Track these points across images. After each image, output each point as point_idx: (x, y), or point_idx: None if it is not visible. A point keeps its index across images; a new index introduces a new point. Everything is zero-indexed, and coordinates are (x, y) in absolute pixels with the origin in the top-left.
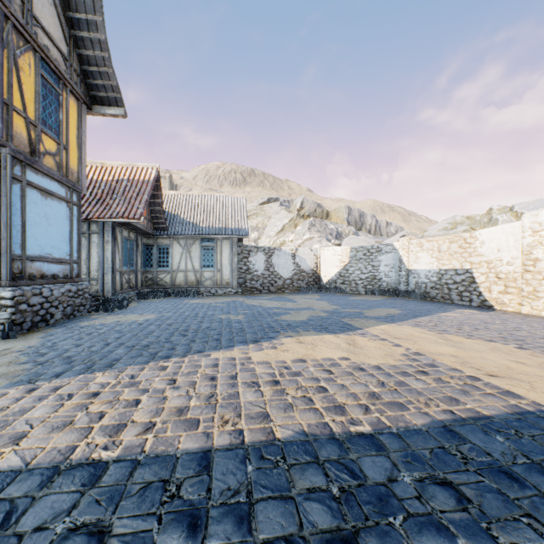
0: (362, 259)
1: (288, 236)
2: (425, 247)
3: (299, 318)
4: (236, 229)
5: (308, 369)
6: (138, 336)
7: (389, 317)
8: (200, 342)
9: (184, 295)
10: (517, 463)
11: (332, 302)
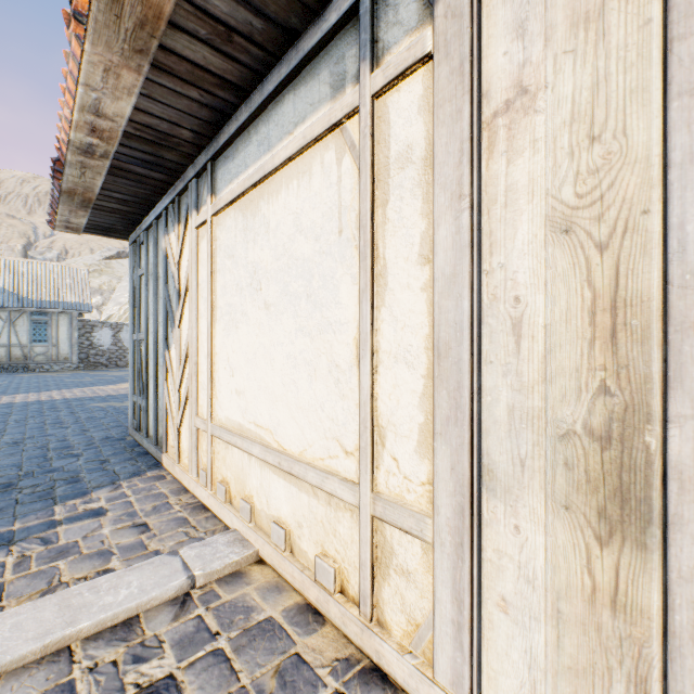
0: None
1: None
2: None
3: None
4: (78, 304)
5: None
6: (12, 388)
7: None
8: (66, 387)
9: (9, 371)
10: None
11: None
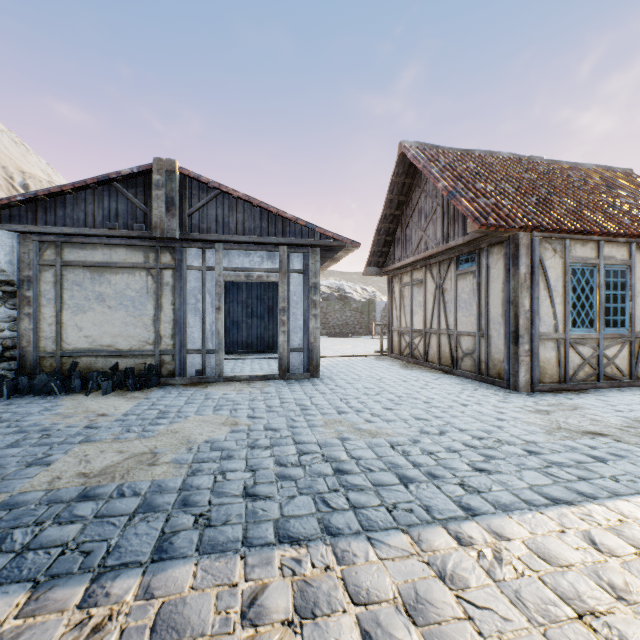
0: None
1: None
2: None
3: None
4: None
5: None
6: None
7: None
8: None
9: None
10: (156, 511)
11: None
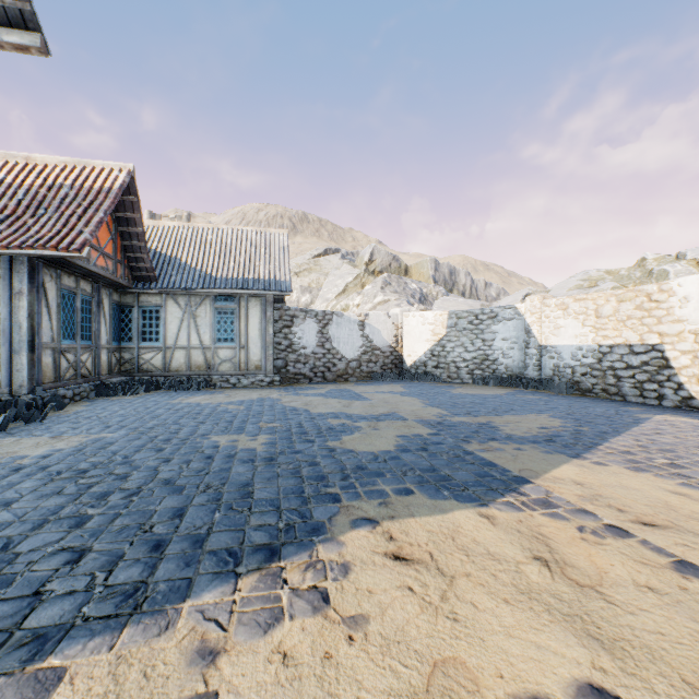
0: (467, 330)
1: (353, 299)
2: (571, 310)
3: (379, 443)
4: (271, 282)
5: None
6: None
7: (555, 438)
8: (88, 569)
9: (182, 387)
10: None
11: (429, 399)
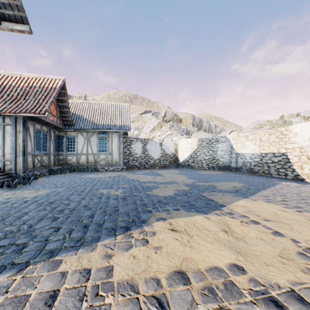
0: (206, 146)
1: (157, 133)
2: (250, 138)
3: (167, 192)
4: (122, 126)
5: (197, 309)
6: (4, 221)
7: (239, 190)
8: (62, 233)
9: (84, 171)
10: None
11: (189, 176)
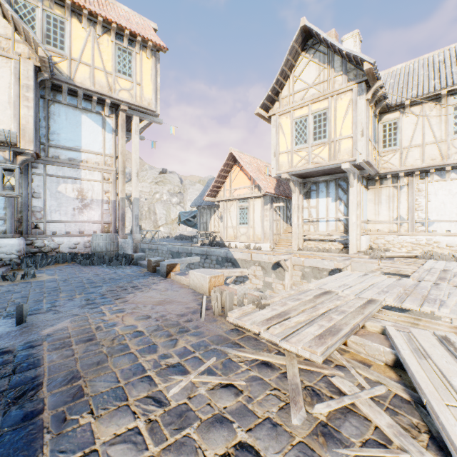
0: None
1: None
2: None
3: None
4: None
5: None
6: None
7: None
8: None
9: None
10: None
11: None
